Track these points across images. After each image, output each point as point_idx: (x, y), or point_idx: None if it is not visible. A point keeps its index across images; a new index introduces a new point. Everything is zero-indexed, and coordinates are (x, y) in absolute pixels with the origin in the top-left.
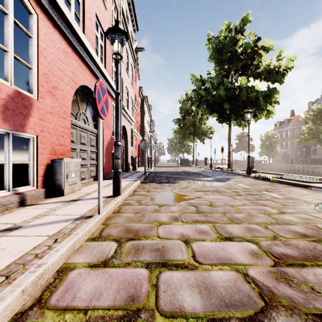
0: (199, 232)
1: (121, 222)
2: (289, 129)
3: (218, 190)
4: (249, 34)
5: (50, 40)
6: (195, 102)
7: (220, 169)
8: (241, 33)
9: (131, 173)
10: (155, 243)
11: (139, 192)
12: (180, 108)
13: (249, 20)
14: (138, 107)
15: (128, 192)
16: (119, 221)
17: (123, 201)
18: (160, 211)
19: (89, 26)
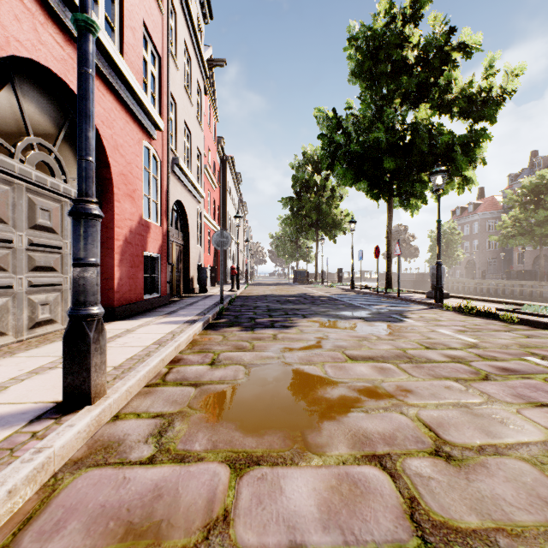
0: None
1: None
2: (476, 220)
3: (407, 353)
4: (433, 21)
5: None
6: (324, 159)
7: (371, 289)
8: (415, 24)
9: (191, 301)
10: None
11: (185, 367)
12: (293, 178)
13: None
14: (214, 173)
15: (140, 376)
16: None
17: (102, 427)
18: (231, 535)
19: None
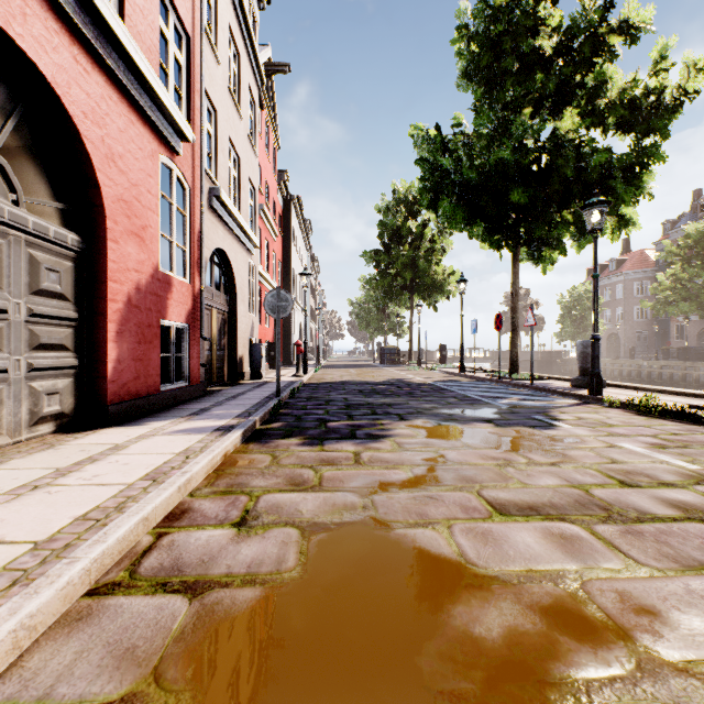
0: None
1: None
2: (620, 281)
3: (595, 497)
4: None
5: None
6: (424, 193)
7: (489, 374)
8: (553, 1)
9: (236, 392)
10: None
11: (188, 532)
12: (379, 225)
13: None
14: (275, 217)
15: (71, 577)
16: None
17: None
18: None
19: None
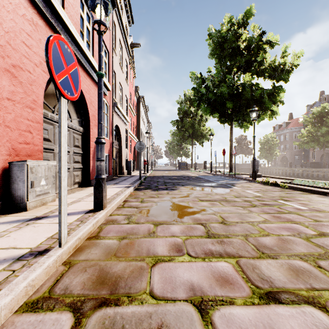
0: (220, 279)
1: (94, 258)
2: (287, 132)
3: (226, 199)
4: (253, 28)
5: (8, 1)
6: (195, 101)
7: (221, 173)
8: (244, 28)
9: (124, 178)
10: (146, 313)
11: (130, 202)
12: (178, 109)
13: (252, 13)
14: (133, 107)
15: (115, 204)
16: (93, 255)
17: (107, 217)
18: (156, 234)
19: (70, 1)
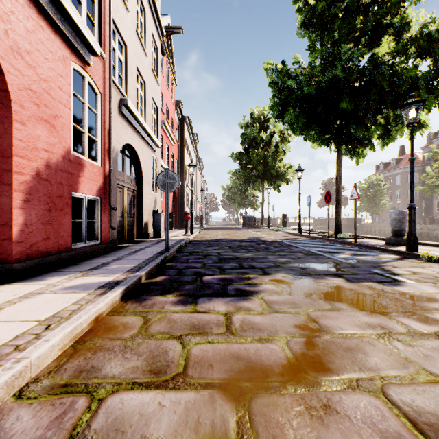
0: None
1: None
2: (398, 173)
3: None
4: None
5: None
6: (274, 107)
7: (320, 234)
8: None
9: (138, 248)
10: None
11: None
12: (242, 136)
13: None
14: (173, 130)
15: None
16: None
17: None
18: None
19: None
